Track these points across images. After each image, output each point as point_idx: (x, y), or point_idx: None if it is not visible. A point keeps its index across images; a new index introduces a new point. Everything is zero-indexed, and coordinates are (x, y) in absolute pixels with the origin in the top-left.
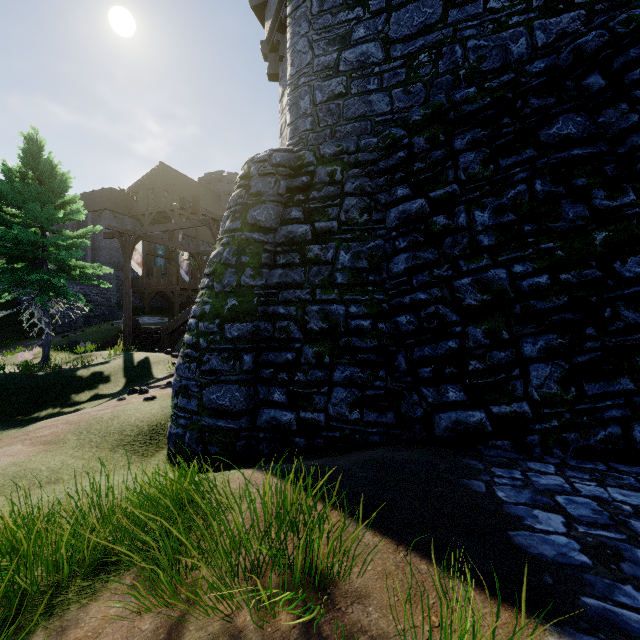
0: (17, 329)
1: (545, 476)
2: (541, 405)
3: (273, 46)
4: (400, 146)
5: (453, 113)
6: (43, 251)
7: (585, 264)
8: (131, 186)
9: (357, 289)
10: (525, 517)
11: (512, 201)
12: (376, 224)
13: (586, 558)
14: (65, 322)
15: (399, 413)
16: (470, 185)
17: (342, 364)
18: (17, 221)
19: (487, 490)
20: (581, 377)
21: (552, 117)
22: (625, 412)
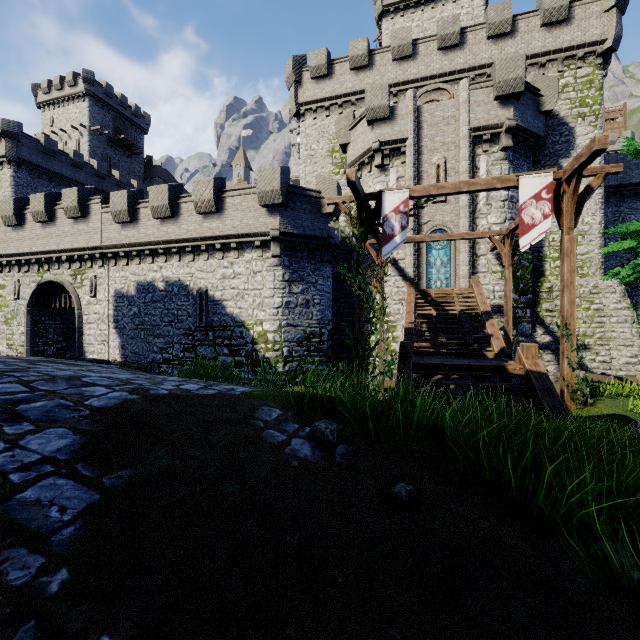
0: None
1: None
2: None
3: (514, 134)
4: None
5: None
6: None
7: None
8: None
9: None
10: None
11: None
12: None
13: None
14: None
15: None
16: None
17: None
18: None
19: None
20: None
21: None
22: None
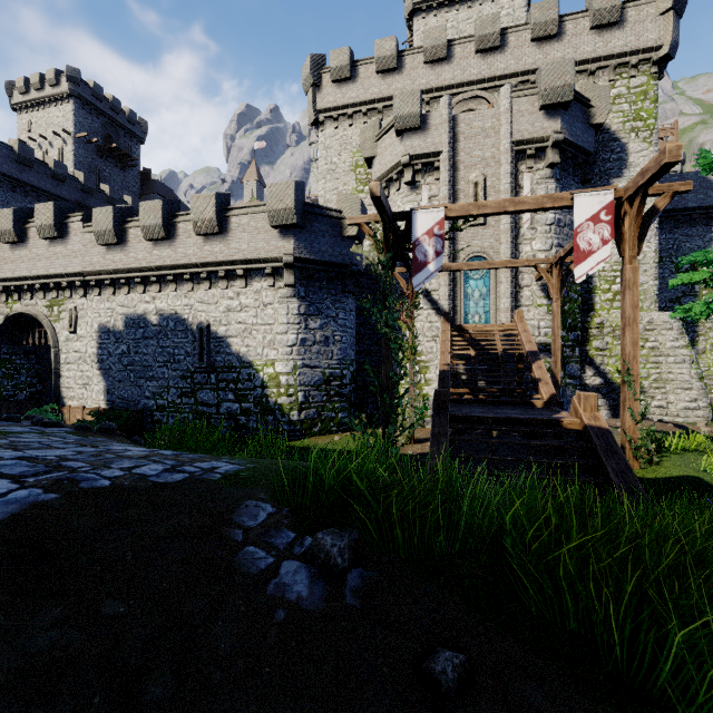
0: None
1: None
2: None
3: (562, 149)
4: None
5: None
6: None
7: None
8: None
9: None
10: None
11: None
12: None
13: None
14: None
15: None
16: None
17: None
18: None
19: None
20: None
21: None
22: None
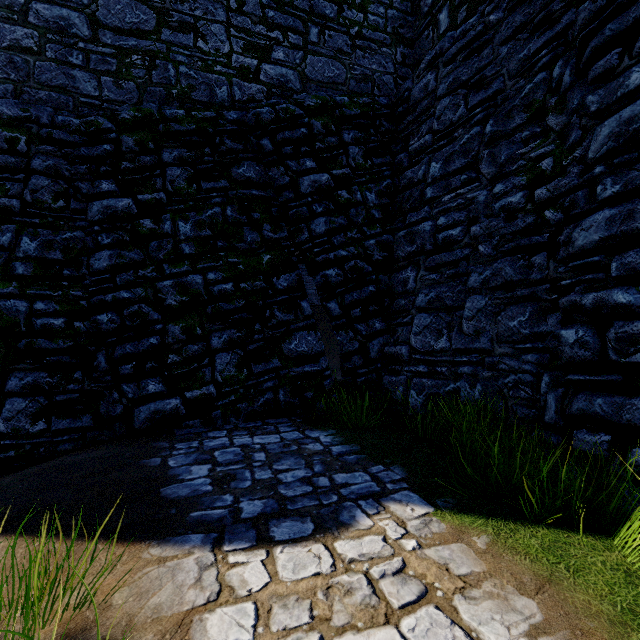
0: None
1: (216, 440)
2: (224, 385)
3: None
4: (107, 138)
5: (163, 126)
6: None
7: (257, 277)
8: None
9: (47, 283)
10: (182, 474)
11: (210, 219)
12: (76, 214)
13: (211, 487)
14: None
15: (98, 414)
16: (177, 197)
17: (22, 370)
18: None
19: (161, 463)
20: (251, 361)
21: (241, 160)
22: (275, 382)
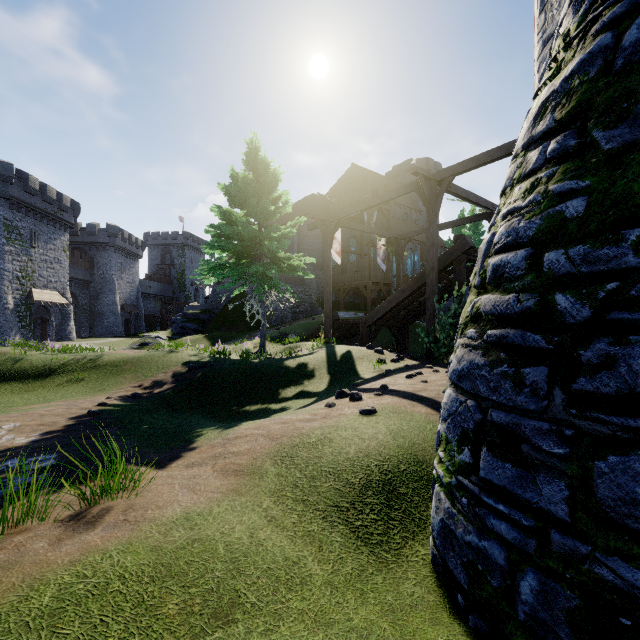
0: (247, 323)
1: None
2: None
3: None
4: None
5: None
6: (260, 246)
7: None
8: (327, 193)
9: None
10: None
11: None
12: None
13: None
14: (278, 317)
15: None
16: None
17: None
18: (241, 220)
19: None
20: None
21: None
22: None
